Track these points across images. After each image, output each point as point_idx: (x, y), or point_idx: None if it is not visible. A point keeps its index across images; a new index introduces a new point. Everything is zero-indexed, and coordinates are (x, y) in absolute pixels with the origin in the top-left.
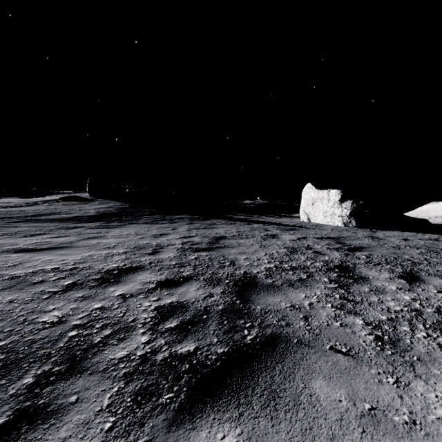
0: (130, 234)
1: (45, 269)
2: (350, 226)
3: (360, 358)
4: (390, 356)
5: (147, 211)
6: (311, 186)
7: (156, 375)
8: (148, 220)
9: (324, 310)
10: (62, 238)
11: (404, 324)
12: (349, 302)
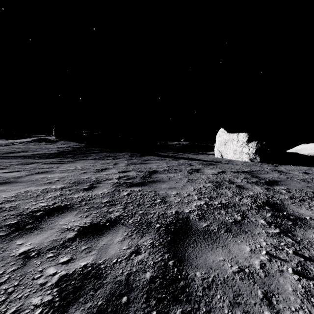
0: (76, 169)
1: None
2: (255, 162)
3: None
4: None
5: (97, 150)
6: (223, 131)
7: None
8: (96, 157)
9: (285, 278)
10: (13, 173)
11: None
12: (308, 261)
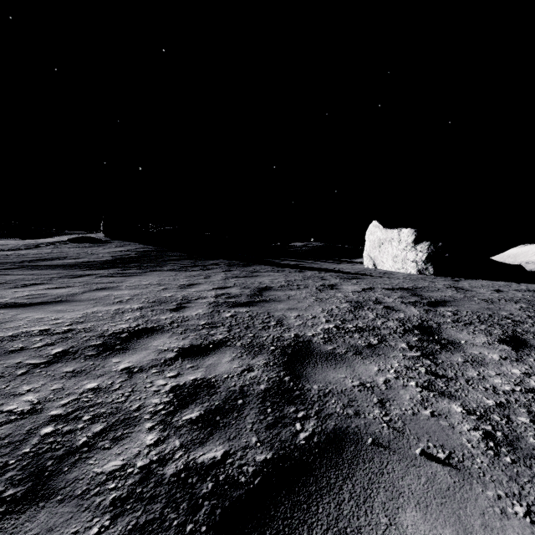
0: (151, 284)
1: (30, 332)
2: (426, 274)
3: (467, 470)
4: (511, 467)
5: (175, 255)
6: (377, 225)
7: (161, 502)
8: (176, 266)
9: (407, 391)
10: (62, 289)
11: (520, 412)
12: (438, 379)
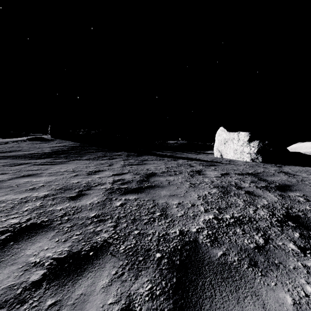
0: (67, 171)
1: None
2: (257, 162)
3: None
4: None
5: (93, 149)
6: (223, 129)
7: None
8: (91, 157)
9: None
10: None
11: None
12: None
